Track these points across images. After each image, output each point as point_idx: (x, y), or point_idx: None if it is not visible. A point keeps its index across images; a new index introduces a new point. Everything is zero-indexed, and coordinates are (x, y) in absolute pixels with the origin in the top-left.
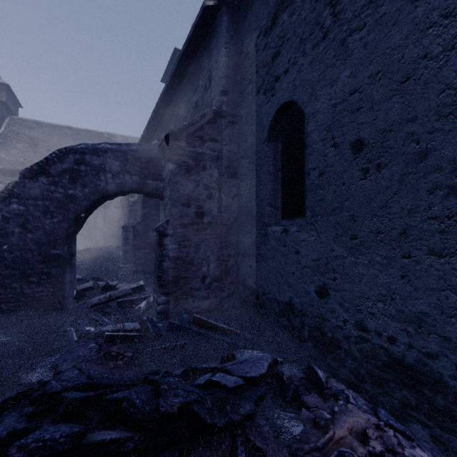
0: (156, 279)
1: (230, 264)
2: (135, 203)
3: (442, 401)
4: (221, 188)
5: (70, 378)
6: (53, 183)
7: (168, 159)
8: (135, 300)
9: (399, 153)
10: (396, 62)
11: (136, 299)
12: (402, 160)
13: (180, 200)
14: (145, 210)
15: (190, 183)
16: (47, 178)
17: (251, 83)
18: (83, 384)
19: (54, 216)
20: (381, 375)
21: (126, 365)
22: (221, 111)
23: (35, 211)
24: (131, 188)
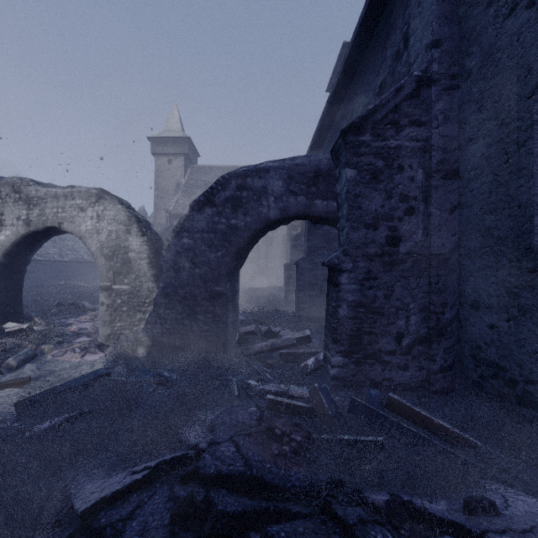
0: (328, 331)
1: (445, 319)
2: (298, 237)
3: None
4: (428, 198)
5: (225, 456)
6: (217, 213)
7: (345, 164)
8: (300, 354)
9: None
10: None
11: (301, 353)
12: None
13: (362, 220)
14: (310, 242)
15: (377, 194)
16: (212, 208)
17: (494, 2)
18: (240, 474)
19: (218, 250)
20: None
21: (294, 455)
22: (429, 75)
23: (201, 245)
24: (296, 213)
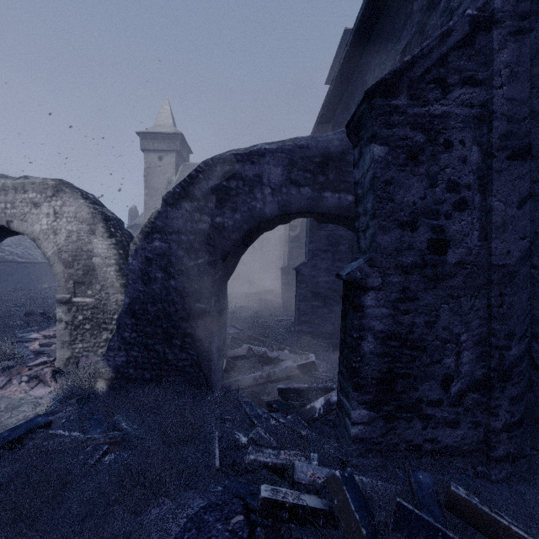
0: (345, 370)
1: (511, 356)
2: (296, 238)
3: None
4: (486, 186)
5: None
6: (197, 209)
7: (370, 138)
8: (305, 390)
9: None
10: None
11: (306, 389)
12: None
13: (395, 217)
14: (312, 245)
15: (416, 180)
16: (191, 203)
17: None
18: None
19: (199, 256)
20: None
21: None
22: (488, 15)
23: (178, 250)
24: (299, 208)
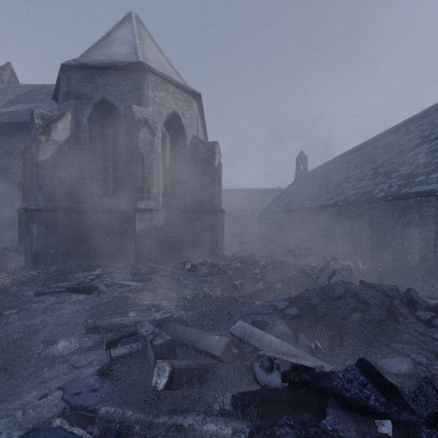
0: None
1: None
2: None
3: (9, 245)
4: None
5: None
6: None
7: None
8: None
9: (3, 203)
10: (2, 187)
11: None
12: (3, 205)
13: None
14: None
15: None
16: None
17: None
18: None
19: None
20: (0, 245)
21: None
22: None
23: None
24: None
